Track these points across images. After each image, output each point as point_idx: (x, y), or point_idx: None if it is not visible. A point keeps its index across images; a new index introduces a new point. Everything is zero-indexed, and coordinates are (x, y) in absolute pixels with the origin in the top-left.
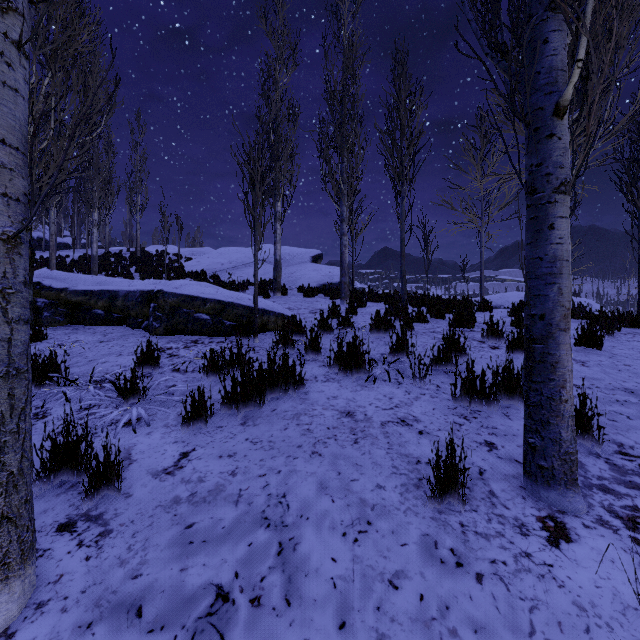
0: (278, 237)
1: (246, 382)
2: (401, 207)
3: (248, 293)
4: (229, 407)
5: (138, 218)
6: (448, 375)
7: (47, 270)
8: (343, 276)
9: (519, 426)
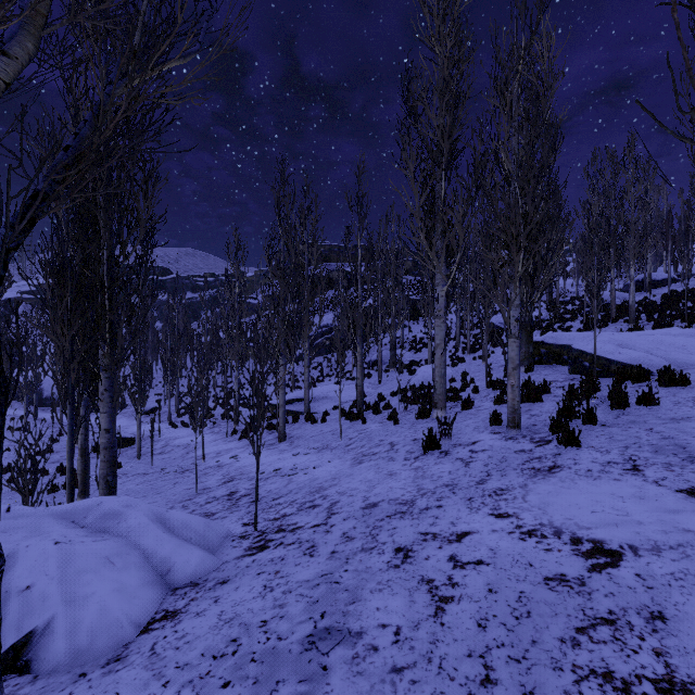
0: None
1: None
2: None
3: None
4: None
5: None
6: (609, 411)
7: (550, 333)
8: None
9: None
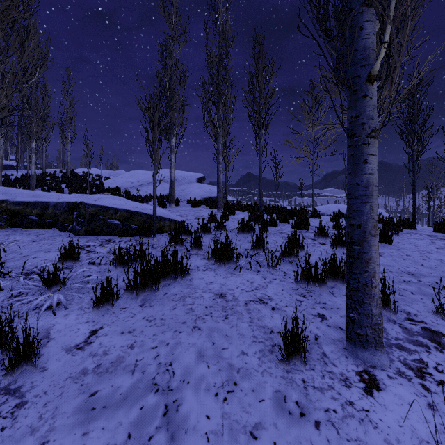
0: (173, 164)
1: (144, 273)
2: (259, 145)
3: (151, 204)
4: (131, 292)
5: (68, 148)
6: (292, 264)
7: None
8: (219, 192)
9: (341, 301)
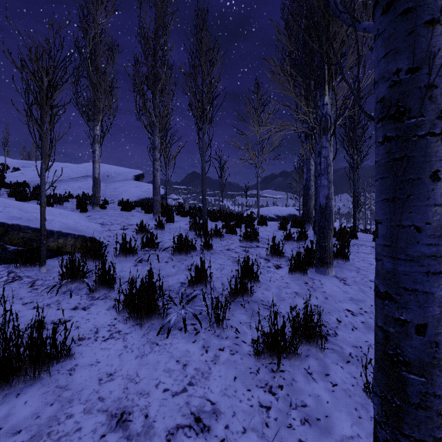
0: (97, 157)
1: None
2: (202, 141)
3: (67, 206)
4: None
5: None
6: (245, 309)
7: None
8: (155, 195)
9: (326, 394)
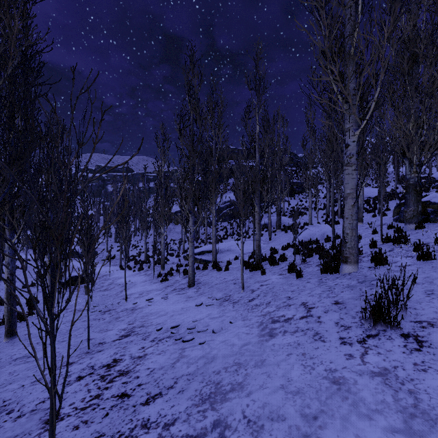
0: None
1: None
2: None
3: None
4: None
5: None
6: None
7: (435, 193)
8: None
9: None
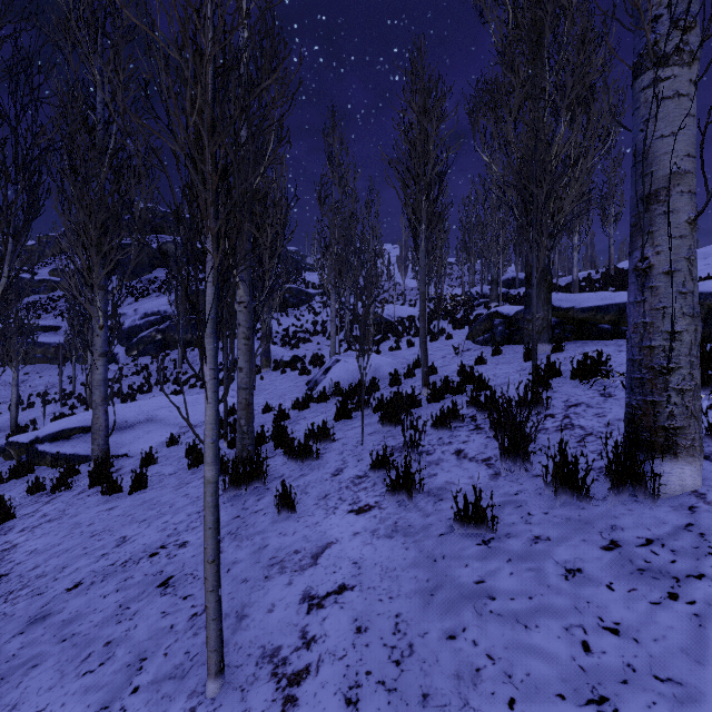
0: None
1: None
2: None
3: None
4: None
5: (611, 232)
6: None
7: (553, 294)
8: None
9: None
